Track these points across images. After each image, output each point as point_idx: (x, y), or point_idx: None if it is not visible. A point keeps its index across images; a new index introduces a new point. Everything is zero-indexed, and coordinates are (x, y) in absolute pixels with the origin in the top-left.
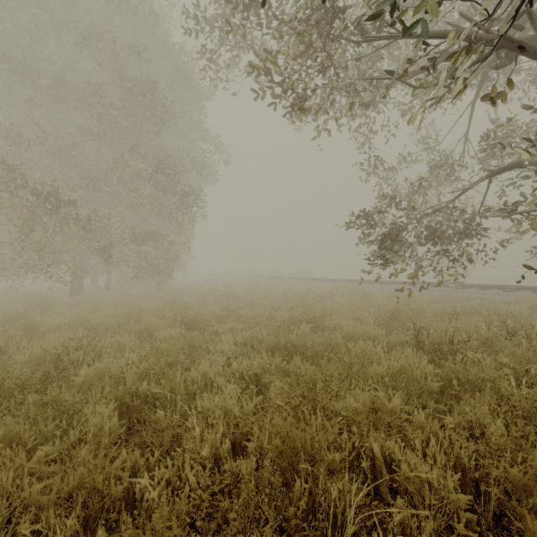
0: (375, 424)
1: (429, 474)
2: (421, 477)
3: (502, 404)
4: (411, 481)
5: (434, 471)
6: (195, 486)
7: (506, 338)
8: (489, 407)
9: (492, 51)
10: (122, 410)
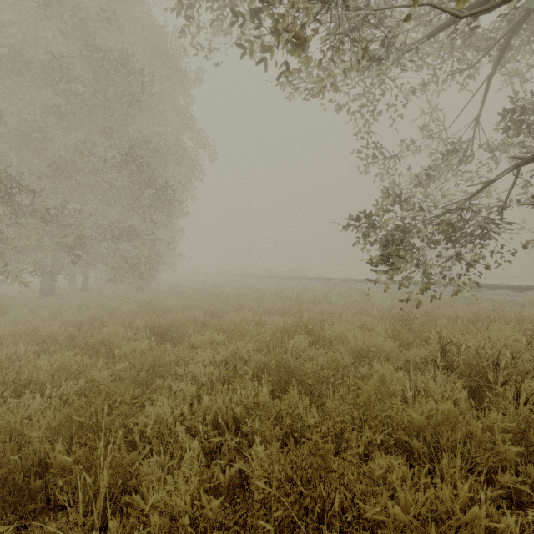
0: None
1: None
2: None
3: None
4: None
5: None
6: None
7: None
8: None
9: None
10: (17, 493)
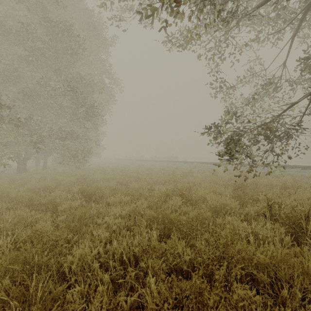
0: None
1: None
2: None
3: None
4: None
5: None
6: None
7: None
8: None
9: None
10: None
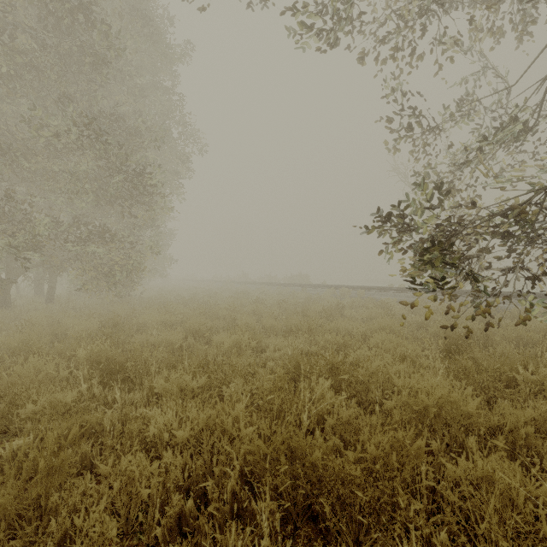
0: None
1: None
2: None
3: None
4: None
5: None
6: None
7: None
8: None
9: None
10: None
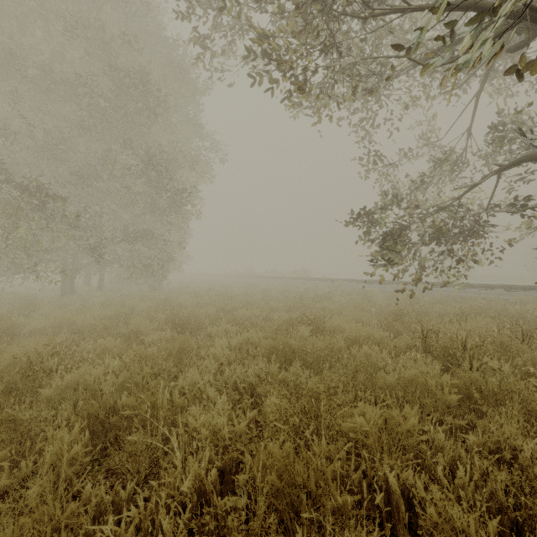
0: (388, 448)
1: (464, 522)
2: (452, 523)
3: (533, 421)
4: (440, 527)
5: (471, 518)
6: (170, 535)
7: (521, 342)
8: (517, 424)
9: (528, 6)
10: (98, 427)
